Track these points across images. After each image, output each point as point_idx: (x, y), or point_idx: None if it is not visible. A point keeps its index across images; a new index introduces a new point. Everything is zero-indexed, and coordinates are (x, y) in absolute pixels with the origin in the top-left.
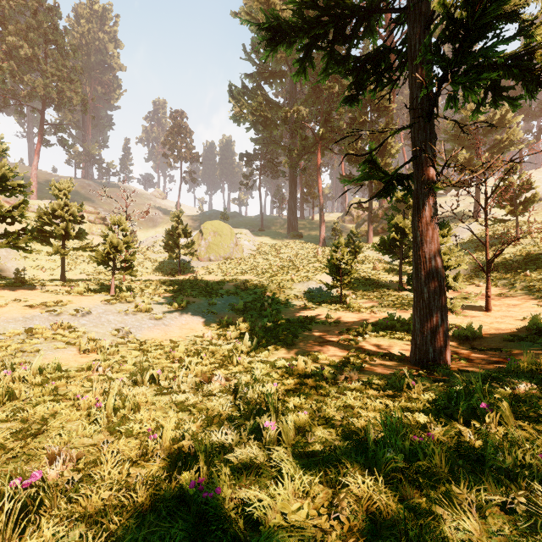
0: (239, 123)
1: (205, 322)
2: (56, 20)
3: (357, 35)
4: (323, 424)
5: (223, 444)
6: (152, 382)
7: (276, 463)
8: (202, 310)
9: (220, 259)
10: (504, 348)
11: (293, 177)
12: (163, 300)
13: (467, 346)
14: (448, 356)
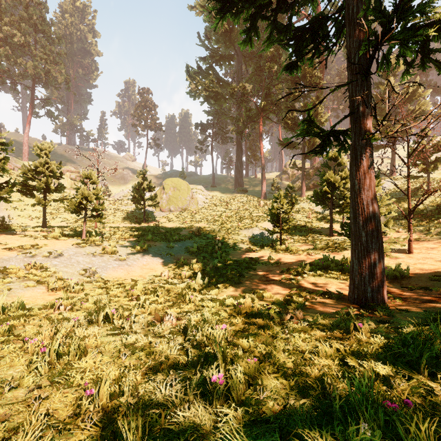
0: (194, 97)
1: (163, 262)
2: (44, 13)
3: (298, 4)
4: (273, 372)
5: (165, 403)
6: (107, 320)
7: (224, 437)
8: (161, 252)
9: (179, 210)
10: (432, 287)
11: (239, 142)
12: (127, 243)
13: (397, 285)
14: (385, 295)
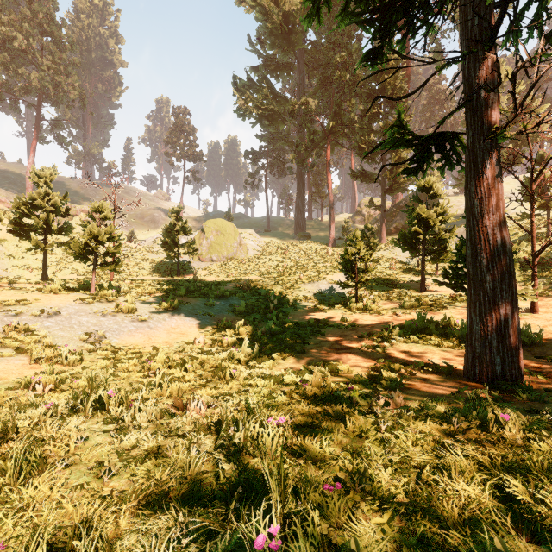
0: (244, 117)
1: (199, 325)
2: (52, 11)
3: None
4: (371, 508)
5: None
6: (101, 407)
7: None
8: (197, 311)
9: (223, 259)
10: None
11: (301, 174)
12: (151, 299)
13: (528, 355)
14: (522, 369)
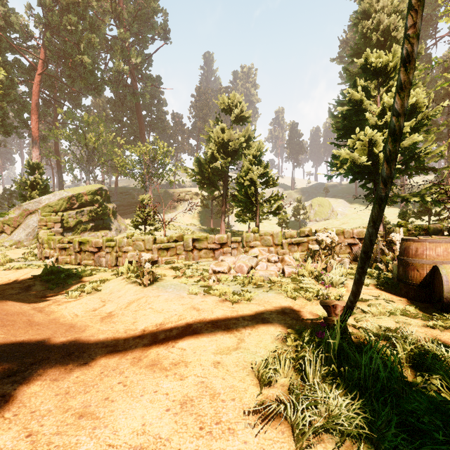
0: None
1: None
2: None
3: None
4: None
5: None
6: None
7: None
8: None
9: (322, 220)
10: None
11: None
12: None
13: None
14: None
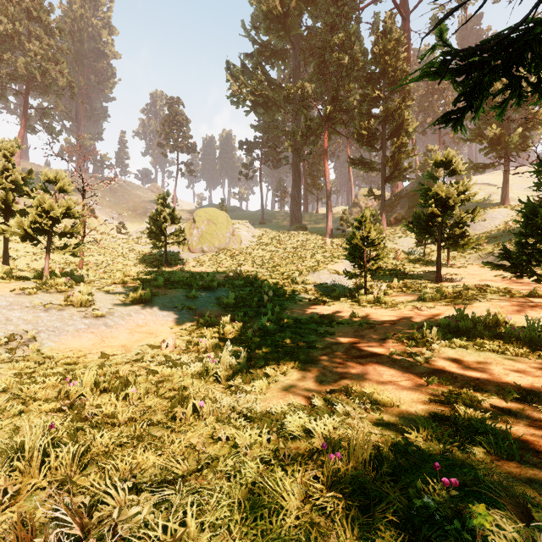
0: (237, 105)
1: (175, 322)
2: None
3: None
4: None
5: None
6: None
7: None
8: (175, 305)
9: (214, 250)
10: None
11: (296, 164)
12: (118, 290)
13: None
14: None
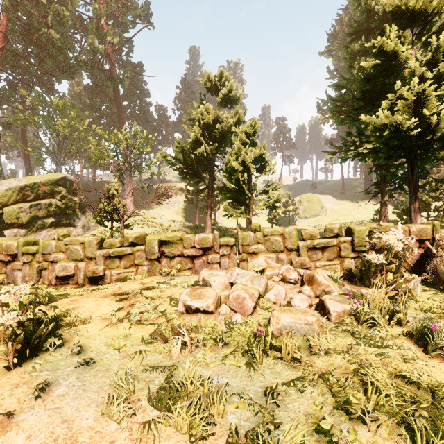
0: (324, 123)
1: None
2: None
3: None
4: None
5: None
6: None
7: None
8: None
9: (312, 217)
10: None
11: None
12: None
13: None
14: None
